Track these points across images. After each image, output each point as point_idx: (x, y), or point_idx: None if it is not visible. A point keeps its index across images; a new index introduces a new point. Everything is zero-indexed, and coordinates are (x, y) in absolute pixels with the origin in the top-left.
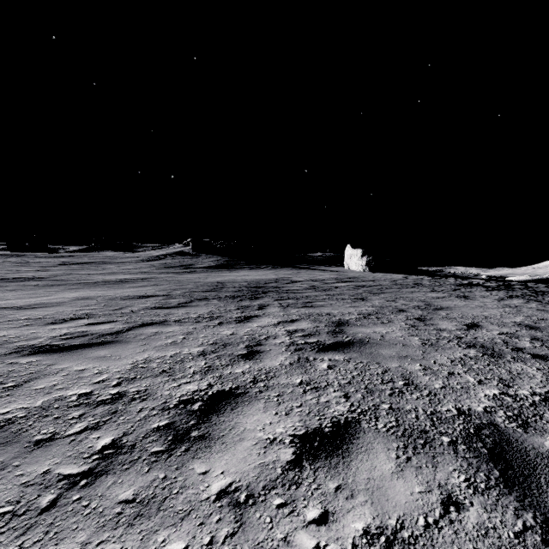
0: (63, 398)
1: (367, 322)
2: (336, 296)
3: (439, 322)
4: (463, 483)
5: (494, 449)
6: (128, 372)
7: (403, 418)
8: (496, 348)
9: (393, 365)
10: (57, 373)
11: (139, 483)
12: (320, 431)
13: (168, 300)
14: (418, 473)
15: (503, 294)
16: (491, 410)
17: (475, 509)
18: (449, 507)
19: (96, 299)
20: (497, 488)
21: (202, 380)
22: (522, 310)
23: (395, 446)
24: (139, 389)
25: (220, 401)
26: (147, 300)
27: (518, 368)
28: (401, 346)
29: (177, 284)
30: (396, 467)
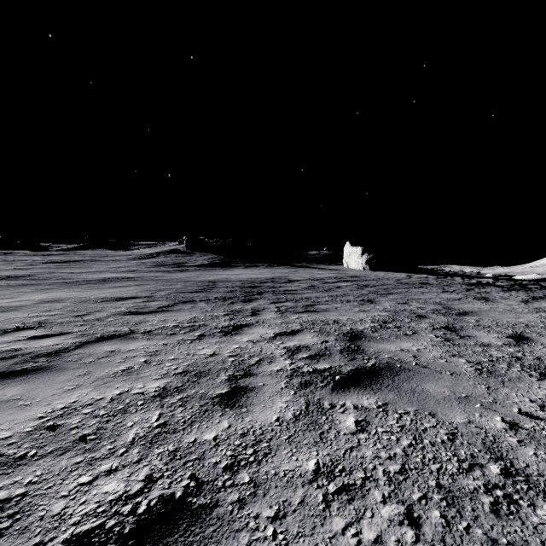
0: None
1: (387, 334)
2: (340, 297)
3: (476, 333)
4: None
5: None
6: (20, 441)
7: None
8: None
9: (458, 420)
10: None
11: None
12: None
13: (148, 303)
14: None
15: (525, 295)
16: None
17: None
18: None
19: (65, 302)
20: None
21: (139, 463)
22: None
23: None
24: (11, 492)
25: (154, 538)
26: (124, 303)
27: None
28: (450, 375)
29: (164, 283)
30: None
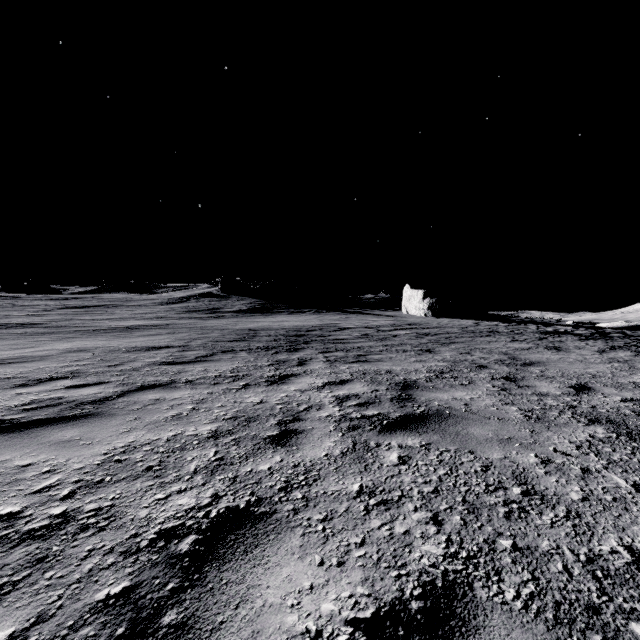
0: None
1: (442, 384)
2: (396, 347)
3: (536, 384)
4: None
5: None
6: (94, 470)
7: (544, 572)
8: (630, 424)
9: (495, 456)
10: None
11: None
12: (402, 608)
13: (184, 353)
14: None
15: (603, 345)
16: None
17: None
18: None
19: (93, 352)
20: None
21: (204, 486)
22: (636, 365)
23: None
24: (100, 504)
25: (227, 531)
26: (158, 353)
27: None
28: (497, 421)
29: (198, 332)
30: None
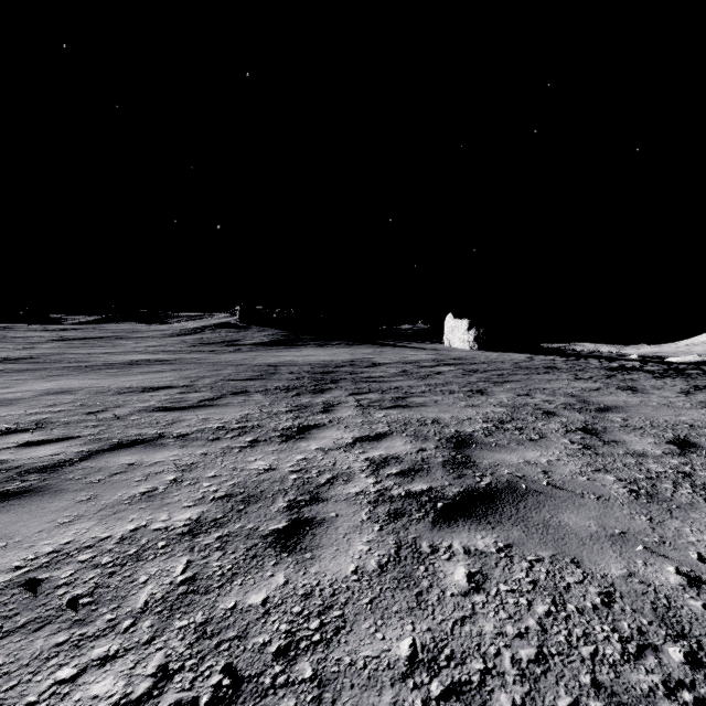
0: None
1: (505, 439)
2: (440, 387)
3: (624, 438)
4: None
5: None
6: None
7: None
8: None
9: (614, 571)
10: None
11: None
12: None
13: (186, 395)
14: None
15: (684, 384)
16: None
17: None
18: None
19: (76, 394)
20: None
21: (150, 645)
22: None
23: None
24: None
25: None
26: (154, 395)
27: None
28: (595, 500)
29: (209, 368)
30: None
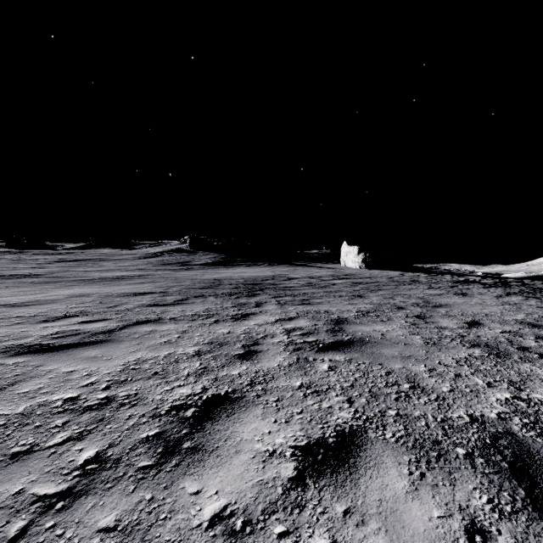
0: (47, 403)
1: (366, 320)
2: (334, 293)
3: (440, 320)
4: (487, 505)
5: (515, 463)
6: (118, 374)
7: (412, 426)
8: (501, 348)
9: (396, 366)
10: (44, 375)
11: (122, 506)
12: (323, 441)
13: (164, 297)
14: (435, 493)
15: (501, 291)
16: (505, 416)
17: (504, 538)
18: (475, 536)
19: (91, 296)
20: (525, 511)
21: (196, 383)
22: (522, 307)
23: (406, 460)
24: (129, 392)
25: (215, 406)
26: (143, 297)
27: (527, 369)
28: (403, 345)
29: (173, 281)
30: (410, 485)
